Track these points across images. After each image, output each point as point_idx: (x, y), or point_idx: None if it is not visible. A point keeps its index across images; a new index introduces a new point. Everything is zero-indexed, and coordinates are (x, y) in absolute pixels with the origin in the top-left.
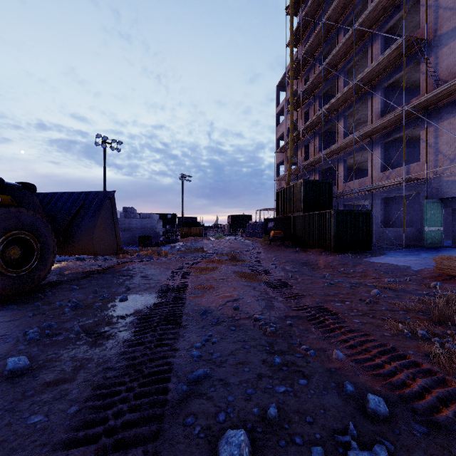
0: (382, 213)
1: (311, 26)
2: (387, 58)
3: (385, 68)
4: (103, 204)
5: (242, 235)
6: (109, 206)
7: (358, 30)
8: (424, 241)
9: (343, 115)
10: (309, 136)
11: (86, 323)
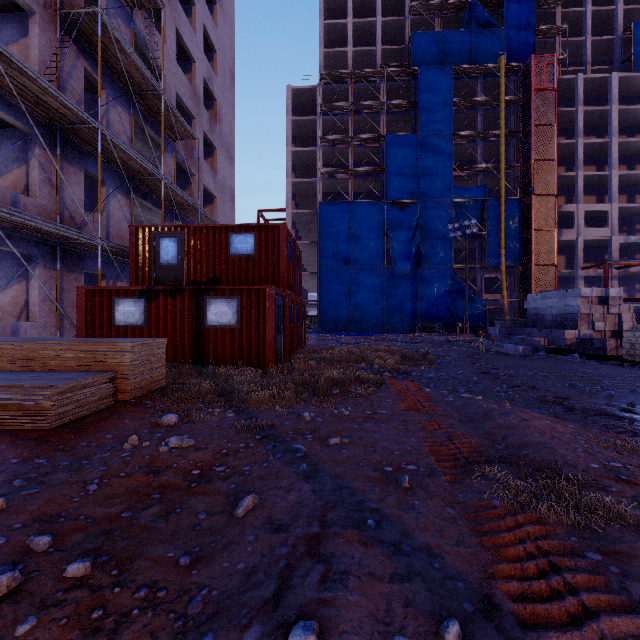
0: None
1: None
2: None
3: None
4: None
5: None
6: None
7: None
8: None
9: None
10: None
11: None
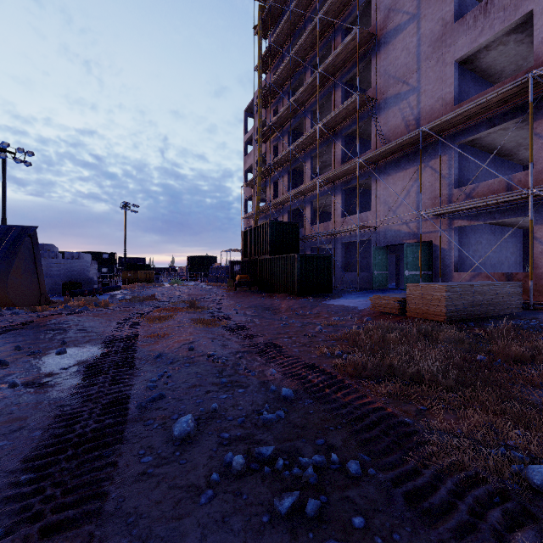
0: (344, 257)
1: (280, 55)
2: (346, 109)
3: (345, 117)
4: (20, 243)
5: (204, 280)
6: (29, 246)
7: (323, 75)
8: (373, 284)
9: (310, 156)
10: (278, 173)
11: (19, 377)
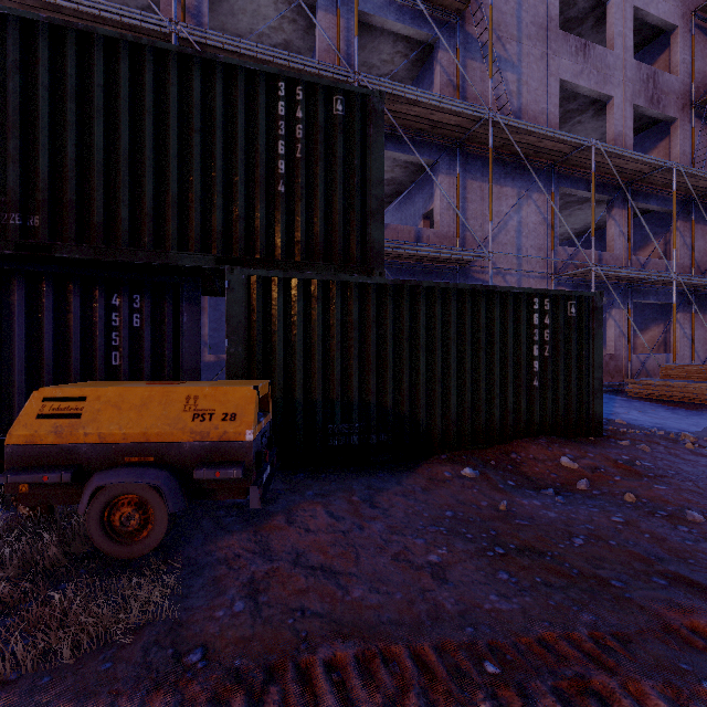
0: None
1: None
2: None
3: None
4: None
5: None
6: None
7: None
8: None
9: None
10: None
11: None
